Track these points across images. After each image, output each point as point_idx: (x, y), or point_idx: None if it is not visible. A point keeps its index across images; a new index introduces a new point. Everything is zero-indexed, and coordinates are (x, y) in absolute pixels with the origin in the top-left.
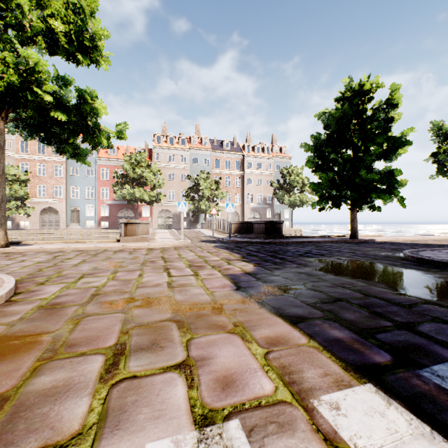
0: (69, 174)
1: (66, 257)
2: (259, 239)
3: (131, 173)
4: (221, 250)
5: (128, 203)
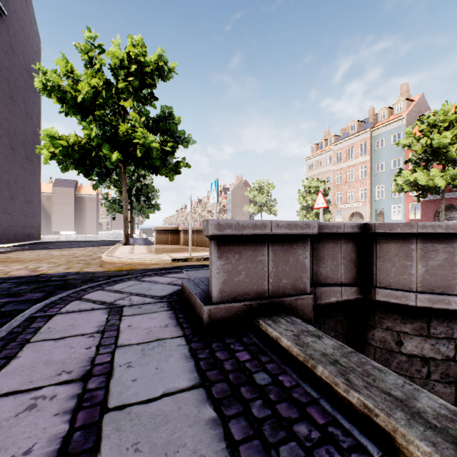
0: (373, 173)
1: (54, 254)
2: (167, 289)
3: (420, 148)
4: (0, 275)
5: (417, 197)
